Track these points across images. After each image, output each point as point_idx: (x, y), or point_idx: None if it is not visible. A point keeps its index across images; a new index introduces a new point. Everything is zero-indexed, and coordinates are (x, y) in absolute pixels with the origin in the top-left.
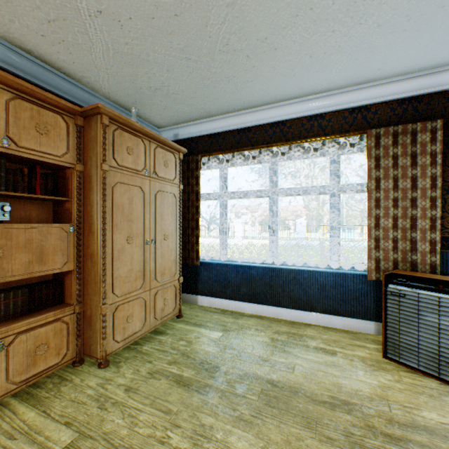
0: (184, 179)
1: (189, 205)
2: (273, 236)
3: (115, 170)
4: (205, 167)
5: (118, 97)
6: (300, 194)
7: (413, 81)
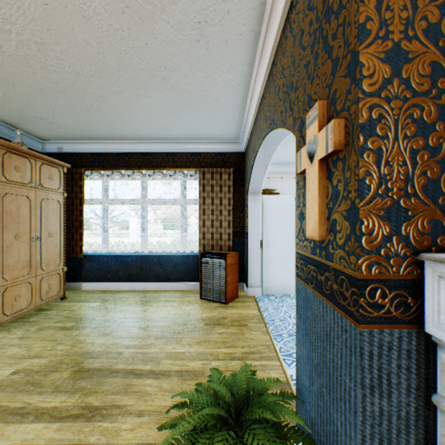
0: (69, 187)
1: (74, 209)
2: (145, 232)
3: (5, 184)
4: (90, 178)
5: (1, 117)
6: (163, 204)
7: (221, 144)
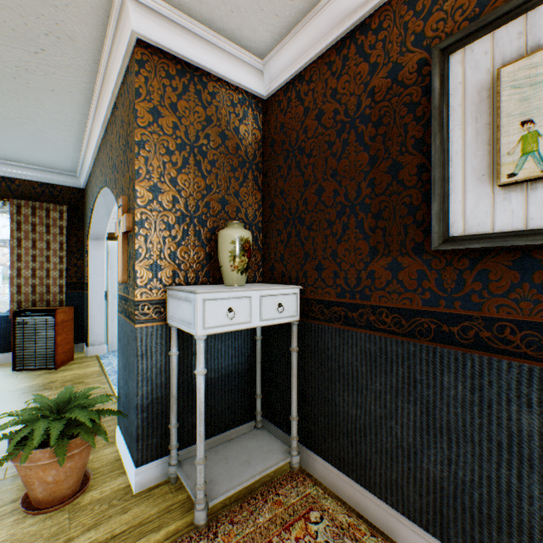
0: None
1: None
2: None
3: None
4: None
5: None
6: None
7: (50, 173)
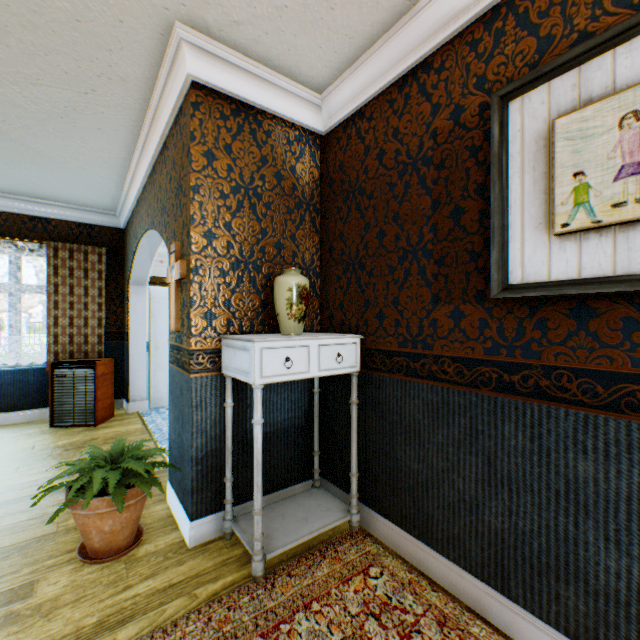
0: None
1: None
2: None
3: None
4: None
5: None
6: None
7: (88, 212)
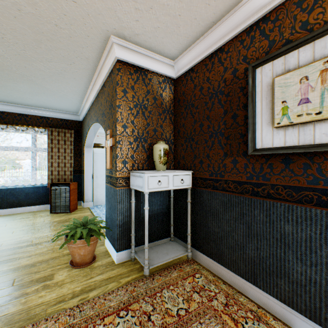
0: None
1: None
2: None
3: None
4: None
5: None
6: (15, 150)
7: (66, 114)
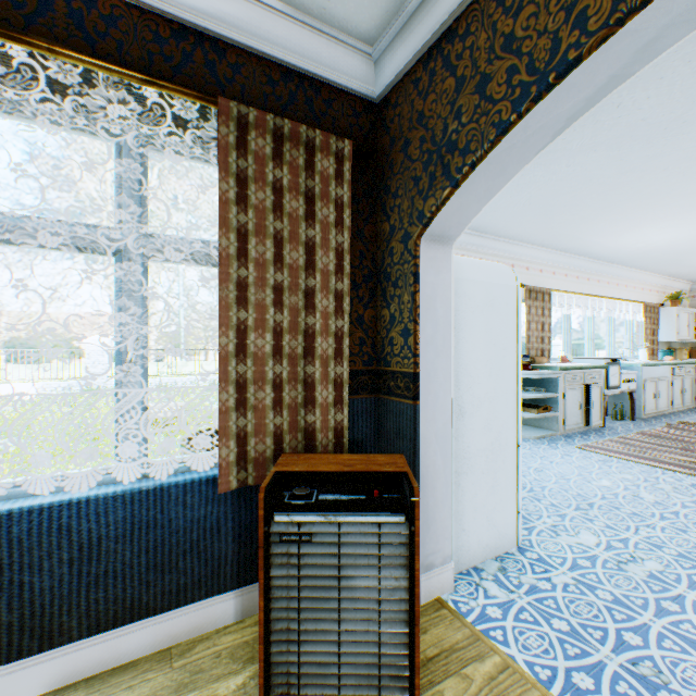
0: None
1: None
2: None
3: None
4: None
5: None
6: (4, 238)
7: (310, 36)
